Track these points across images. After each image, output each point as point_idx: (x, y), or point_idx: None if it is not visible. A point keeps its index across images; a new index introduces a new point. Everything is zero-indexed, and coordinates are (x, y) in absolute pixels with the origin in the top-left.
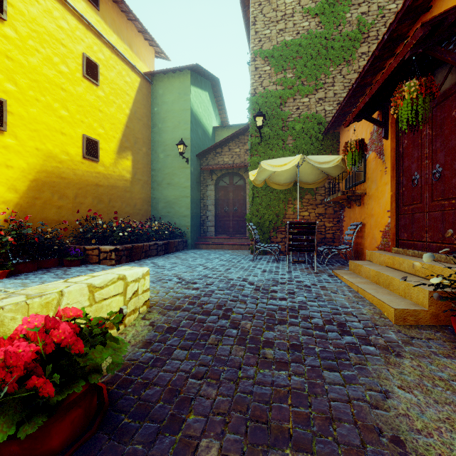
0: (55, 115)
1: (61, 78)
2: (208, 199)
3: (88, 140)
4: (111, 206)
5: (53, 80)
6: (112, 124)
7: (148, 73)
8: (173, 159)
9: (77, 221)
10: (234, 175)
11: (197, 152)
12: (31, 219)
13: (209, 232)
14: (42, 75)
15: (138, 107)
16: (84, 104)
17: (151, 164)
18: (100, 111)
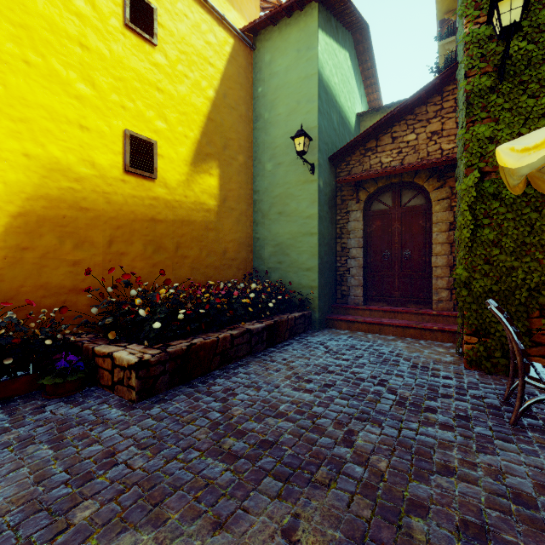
0: (66, 92)
1: (80, 25)
2: (350, 237)
3: (135, 141)
4: (180, 255)
5: (61, 27)
6: (181, 114)
7: (246, 27)
8: (287, 169)
9: (109, 288)
10: (403, 188)
11: (330, 153)
12: (14, 288)
13: (351, 297)
14: (38, 17)
15: (230, 88)
16: (127, 76)
17: (252, 183)
18: (158, 90)
